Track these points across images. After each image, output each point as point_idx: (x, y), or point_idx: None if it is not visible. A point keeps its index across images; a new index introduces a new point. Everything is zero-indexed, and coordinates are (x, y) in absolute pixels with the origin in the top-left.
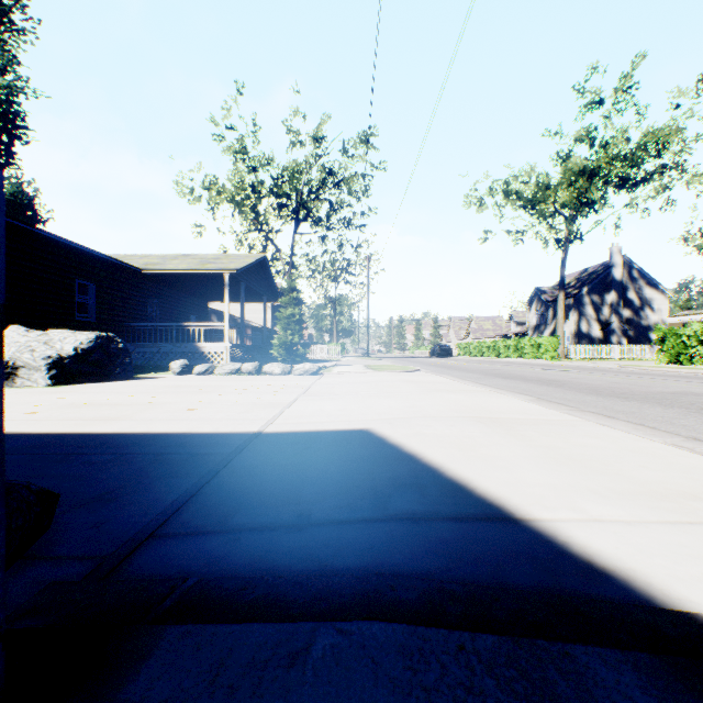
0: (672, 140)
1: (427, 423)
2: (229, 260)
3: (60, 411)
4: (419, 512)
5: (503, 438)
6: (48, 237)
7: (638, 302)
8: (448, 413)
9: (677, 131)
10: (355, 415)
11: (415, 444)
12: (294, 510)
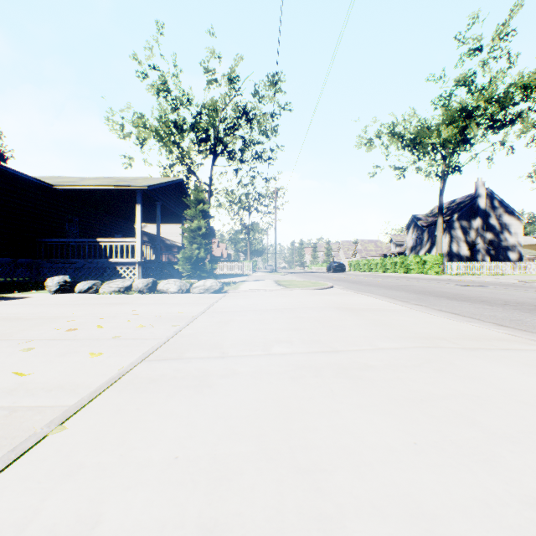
0: None
1: None
2: (144, 180)
3: None
4: None
5: None
6: None
7: (499, 227)
8: None
9: None
10: None
11: None
12: None
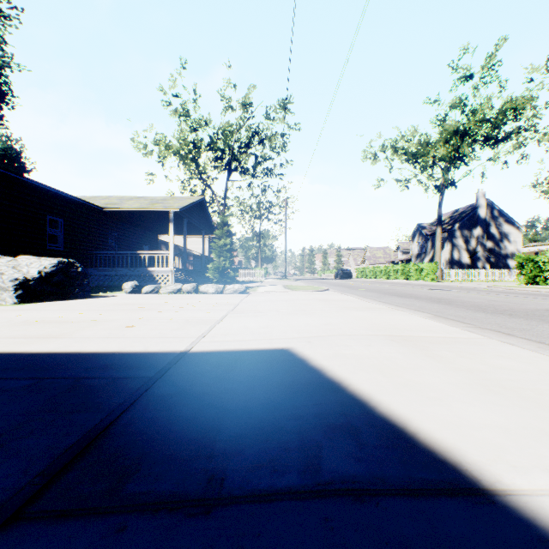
0: (527, 107)
1: (345, 342)
2: (173, 201)
3: (10, 328)
4: (359, 478)
5: (422, 360)
6: (22, 180)
7: (498, 236)
8: (362, 331)
9: (531, 99)
10: (276, 333)
11: (337, 367)
12: (205, 469)
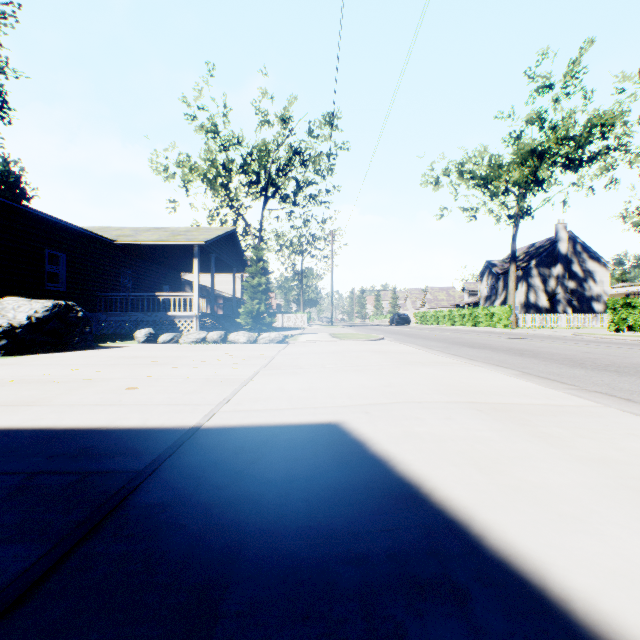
0: (616, 122)
1: (415, 413)
2: (199, 233)
3: None
4: None
5: (529, 443)
6: (13, 206)
7: (582, 274)
8: (435, 396)
9: (621, 113)
10: (322, 398)
11: (411, 457)
12: None
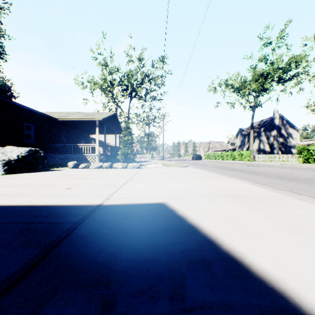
0: (302, 60)
1: (199, 199)
2: (98, 115)
3: None
4: (213, 304)
5: (248, 211)
6: (9, 102)
7: (286, 135)
8: (209, 191)
9: (305, 56)
10: (157, 193)
11: (195, 216)
12: (102, 295)
